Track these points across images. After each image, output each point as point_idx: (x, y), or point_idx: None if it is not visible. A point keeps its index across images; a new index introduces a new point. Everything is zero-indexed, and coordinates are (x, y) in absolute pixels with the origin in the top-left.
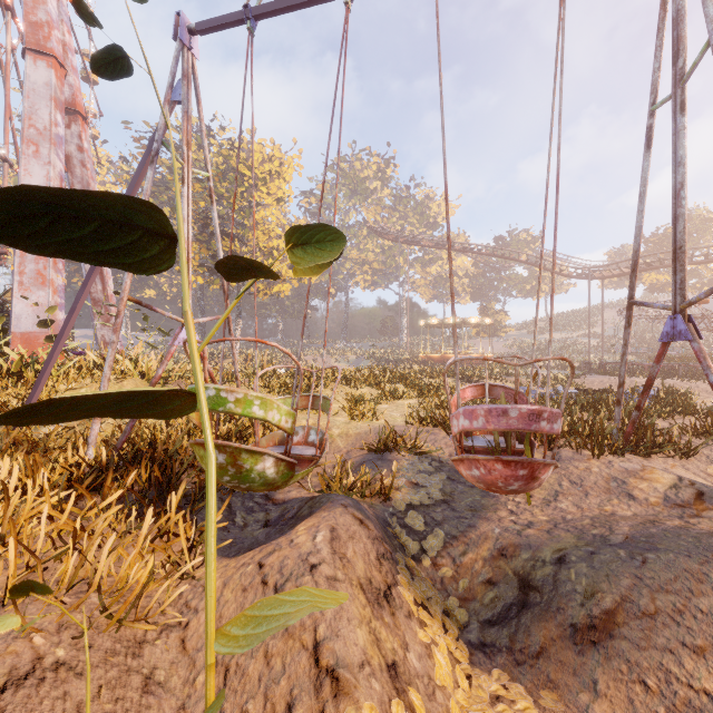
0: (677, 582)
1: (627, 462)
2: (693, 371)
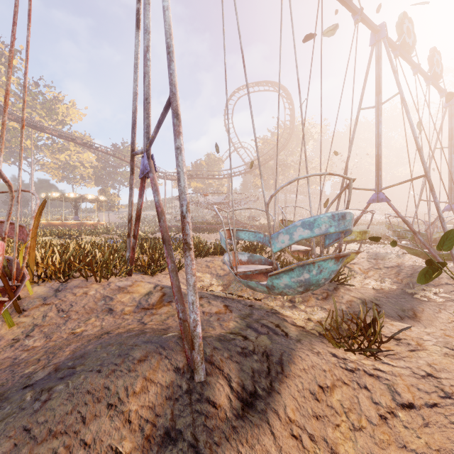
0: (74, 412)
1: (124, 281)
2: (205, 229)
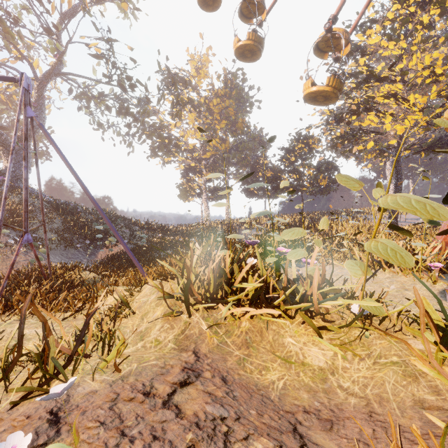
0: None
1: None
2: None
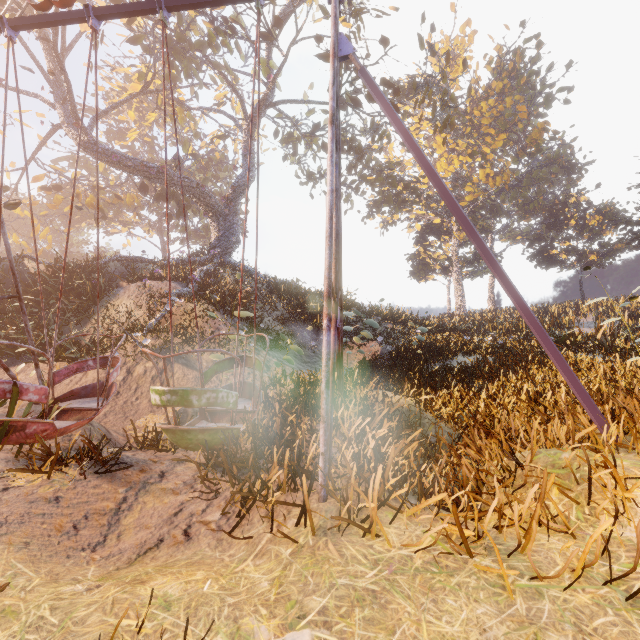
0: None
1: None
2: None
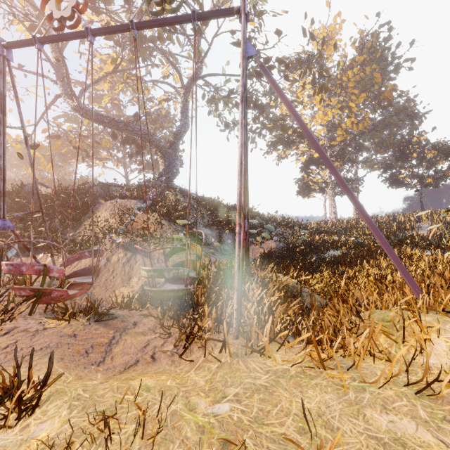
0: None
1: None
2: None
